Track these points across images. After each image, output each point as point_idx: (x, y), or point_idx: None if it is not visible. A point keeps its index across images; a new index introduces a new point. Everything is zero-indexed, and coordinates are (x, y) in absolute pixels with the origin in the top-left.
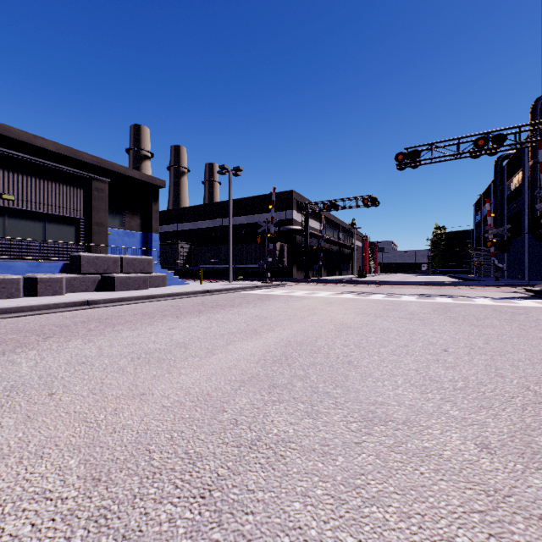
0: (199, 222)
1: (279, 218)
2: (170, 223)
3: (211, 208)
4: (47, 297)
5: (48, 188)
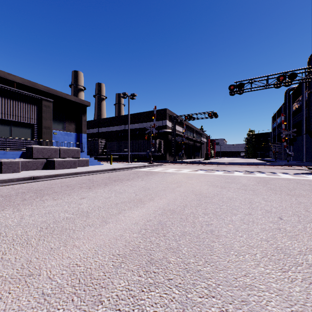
0: (111, 127)
1: (159, 125)
2: (94, 127)
3: (118, 119)
4: (7, 174)
5: (13, 104)
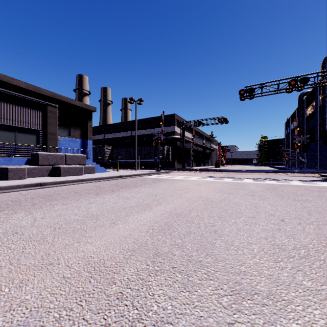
0: (117, 133)
1: (167, 131)
2: (100, 134)
3: (125, 125)
4: (14, 181)
5: (18, 110)
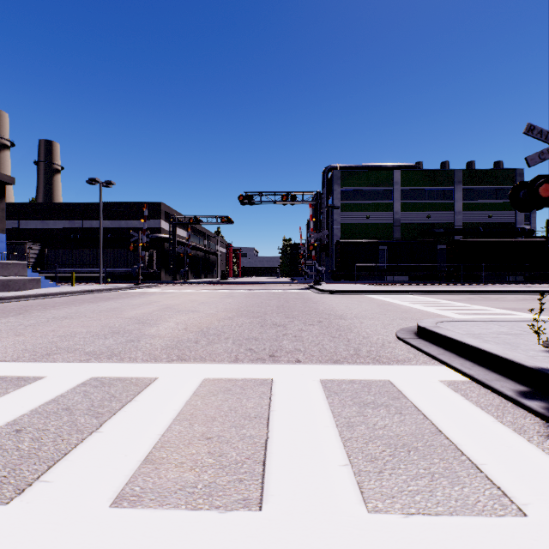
0: (51, 221)
1: (148, 226)
2: (7, 218)
3: (68, 208)
4: None
5: None
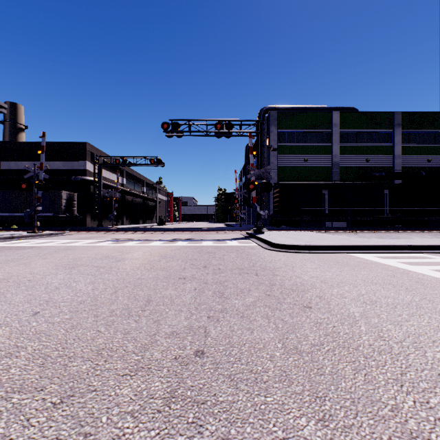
0: None
1: (72, 168)
2: None
3: None
4: None
5: None
